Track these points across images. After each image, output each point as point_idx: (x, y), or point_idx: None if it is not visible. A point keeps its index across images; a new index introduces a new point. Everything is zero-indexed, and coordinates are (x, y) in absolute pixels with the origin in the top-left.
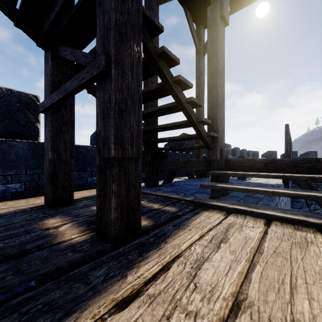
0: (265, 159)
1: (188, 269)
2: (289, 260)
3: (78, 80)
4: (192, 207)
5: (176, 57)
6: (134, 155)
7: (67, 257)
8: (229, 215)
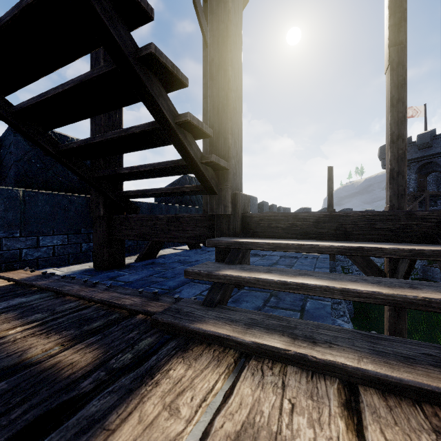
0: (315, 214)
1: None
2: None
3: None
4: (151, 338)
5: None
6: None
7: None
8: (240, 369)
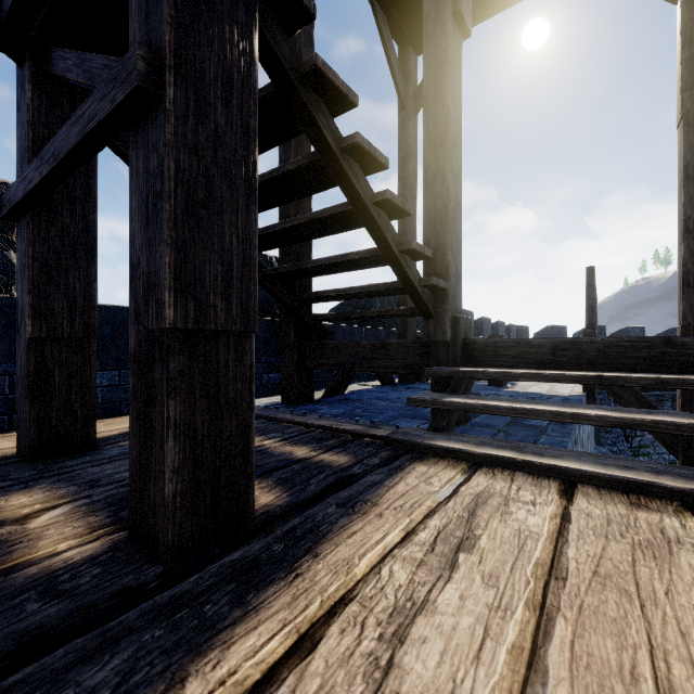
0: (552, 340)
1: (372, 643)
2: (635, 598)
3: (83, 123)
4: (388, 452)
5: (348, 88)
6: (233, 323)
7: (20, 619)
8: (474, 471)
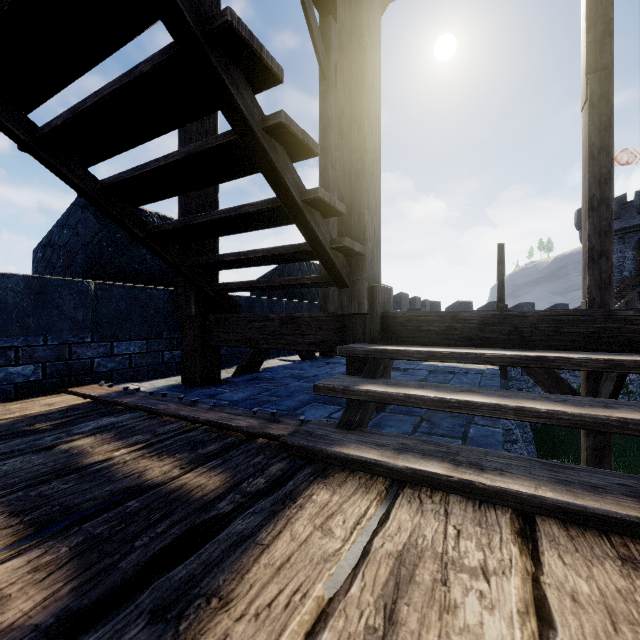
0: (481, 313)
1: None
2: None
3: None
4: (282, 463)
5: None
6: None
7: None
8: (394, 496)
